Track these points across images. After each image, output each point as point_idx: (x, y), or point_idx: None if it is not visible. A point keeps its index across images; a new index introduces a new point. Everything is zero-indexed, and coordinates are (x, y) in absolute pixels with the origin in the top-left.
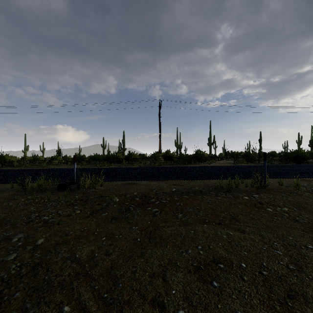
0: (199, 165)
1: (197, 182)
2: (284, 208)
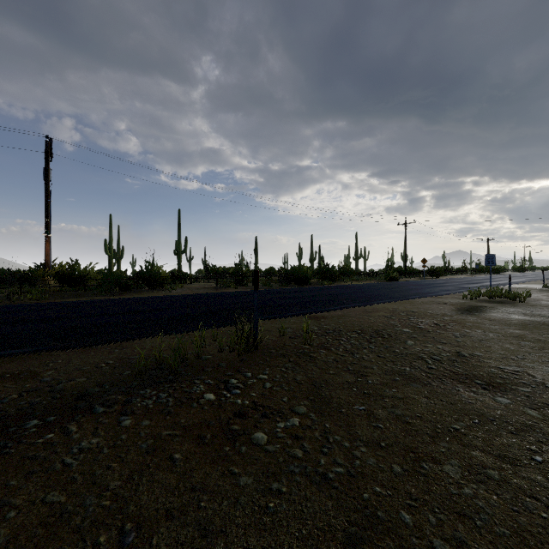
0: (148, 293)
1: (104, 350)
2: (293, 417)
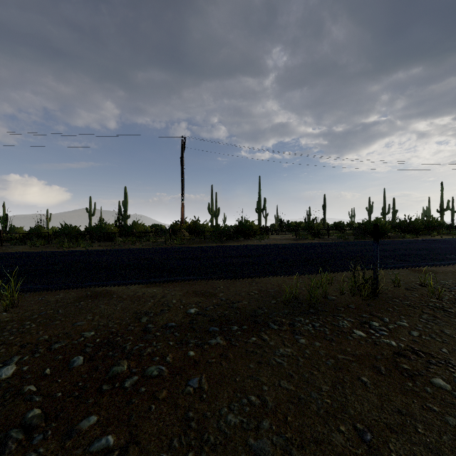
0: (244, 242)
1: (245, 282)
2: None
